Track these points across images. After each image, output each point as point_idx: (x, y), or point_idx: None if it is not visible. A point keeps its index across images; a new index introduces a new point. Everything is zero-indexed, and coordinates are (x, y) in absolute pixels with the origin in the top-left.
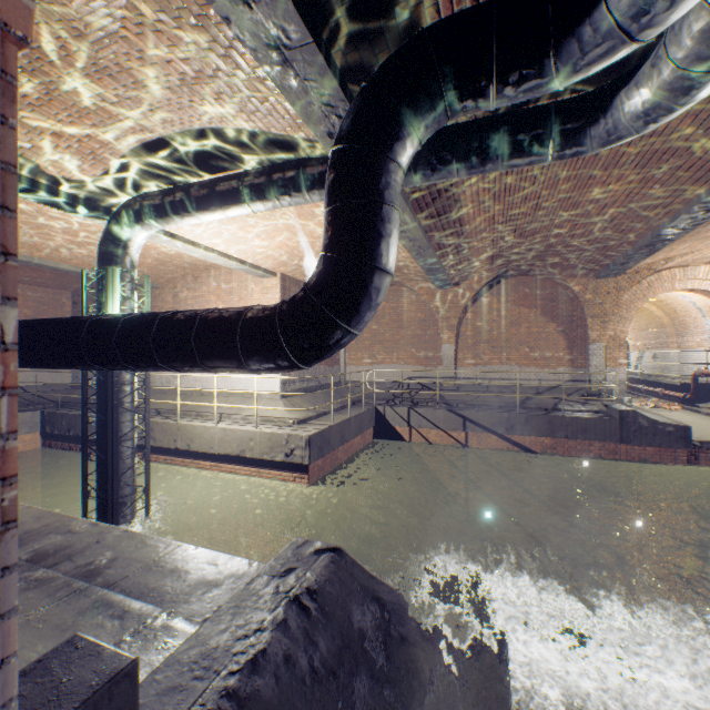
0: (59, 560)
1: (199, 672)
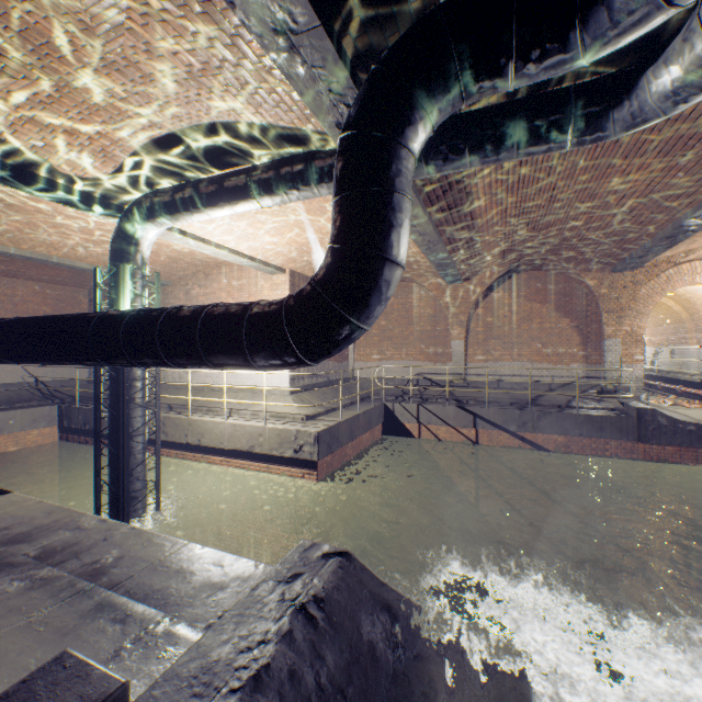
0: (66, 558)
1: (198, 689)
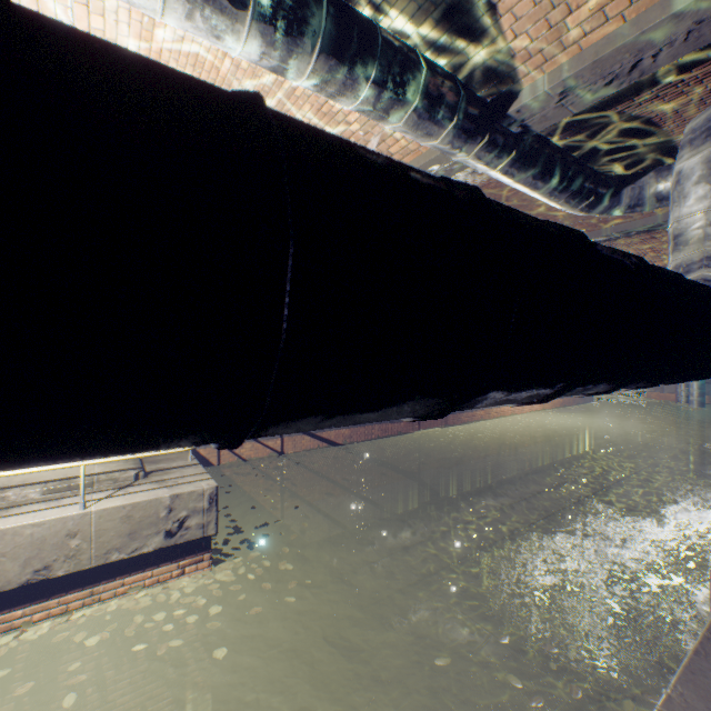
0: None
1: None
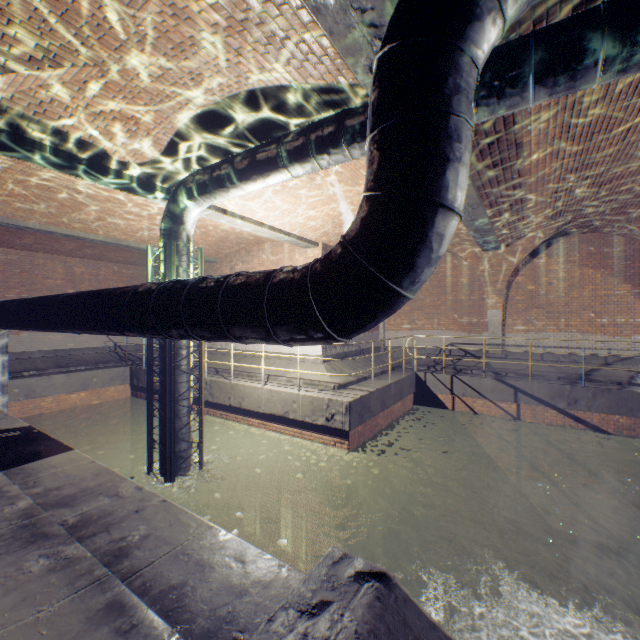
0: (97, 530)
1: None
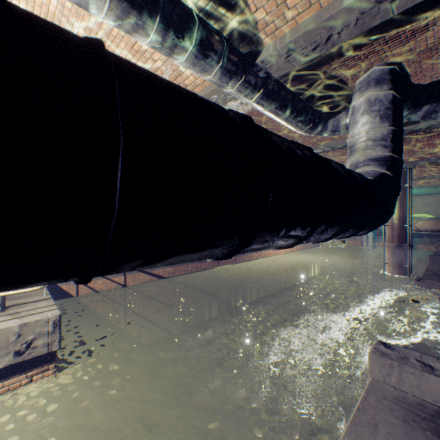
0: None
1: None
